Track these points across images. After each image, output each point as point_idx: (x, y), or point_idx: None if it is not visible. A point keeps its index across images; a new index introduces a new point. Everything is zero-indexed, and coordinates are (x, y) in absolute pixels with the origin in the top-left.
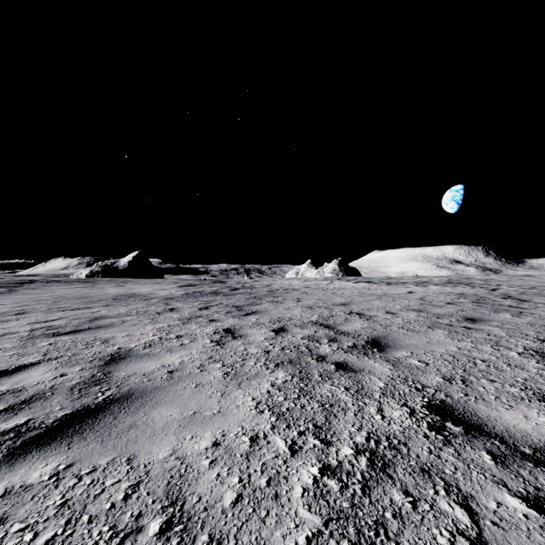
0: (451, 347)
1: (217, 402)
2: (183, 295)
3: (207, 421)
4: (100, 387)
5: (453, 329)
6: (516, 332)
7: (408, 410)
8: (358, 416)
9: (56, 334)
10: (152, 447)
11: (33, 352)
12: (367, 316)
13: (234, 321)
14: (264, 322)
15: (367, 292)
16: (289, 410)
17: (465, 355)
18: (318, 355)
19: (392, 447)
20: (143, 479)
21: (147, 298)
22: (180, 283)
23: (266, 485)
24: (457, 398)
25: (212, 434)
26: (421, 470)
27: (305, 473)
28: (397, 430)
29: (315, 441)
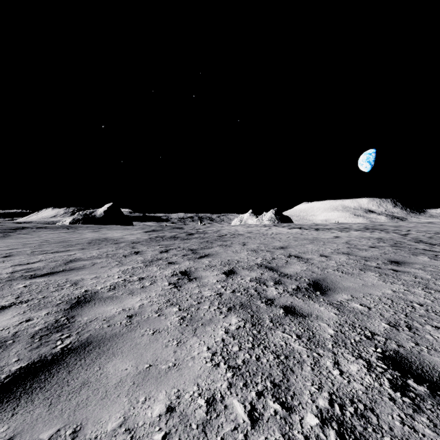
0: (386, 290)
1: (173, 352)
2: (147, 239)
3: (162, 378)
4: (60, 334)
5: (382, 271)
6: (439, 275)
7: (364, 364)
8: (315, 371)
9: (33, 276)
10: (101, 413)
11: (8, 294)
12: (304, 259)
13: (190, 263)
14: (216, 264)
15: (300, 237)
16: (245, 362)
17: (401, 298)
18: (266, 298)
19: (360, 414)
20: None
21: (117, 242)
22: (146, 229)
23: None
24: (410, 349)
25: (166, 395)
26: None
27: None
28: (359, 390)
29: (275, 405)
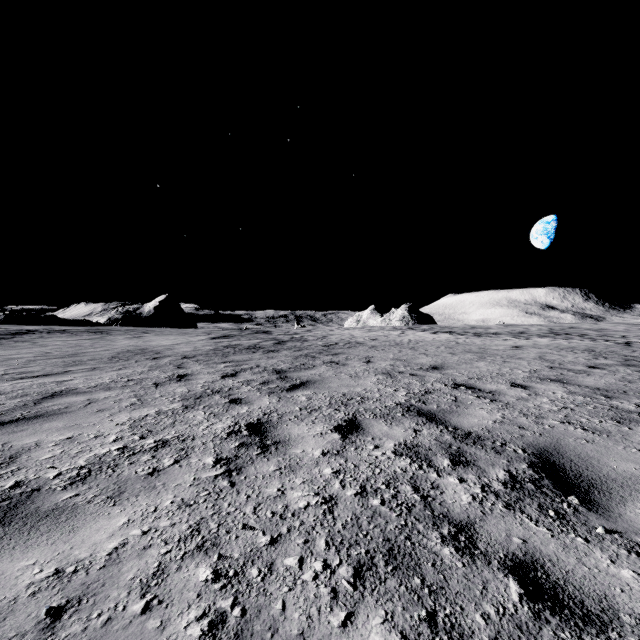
0: None
1: None
2: (210, 351)
3: None
4: None
5: None
6: None
7: None
8: None
9: None
10: None
11: None
12: (486, 392)
13: (270, 403)
14: (320, 405)
15: (457, 347)
16: None
17: None
18: (450, 521)
19: None
20: None
21: (159, 356)
22: (214, 333)
23: None
24: None
25: None
26: None
27: None
28: None
29: None
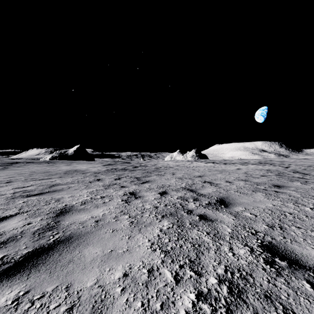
0: (269, 204)
1: (126, 243)
2: (105, 170)
3: (119, 257)
4: (52, 232)
5: (267, 192)
6: (306, 194)
7: (249, 249)
8: (217, 253)
9: (28, 195)
10: (83, 277)
11: (13, 207)
12: (215, 184)
13: (135, 187)
14: (153, 187)
15: (213, 169)
16: (172, 248)
17: (278, 210)
18: (187, 209)
19: (243, 277)
20: (76, 303)
21: (84, 172)
22: (104, 163)
23: (160, 309)
24: (279, 240)
25: (123, 267)
26: (265, 296)
27: (186, 299)
28: (244, 264)
29: (191, 273)
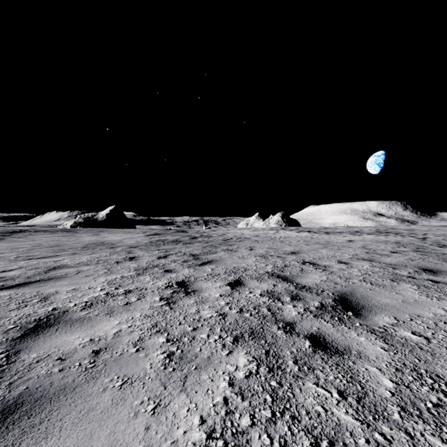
0: (437, 310)
1: (143, 430)
2: (147, 243)
3: None
4: None
5: (419, 282)
6: None
7: None
8: None
9: None
10: None
11: None
12: (321, 266)
13: (189, 272)
14: (219, 273)
15: (311, 241)
16: None
17: None
18: (284, 322)
19: None
20: None
21: (114, 246)
22: (148, 232)
23: None
24: None
25: None
26: None
27: None
28: None
29: None
